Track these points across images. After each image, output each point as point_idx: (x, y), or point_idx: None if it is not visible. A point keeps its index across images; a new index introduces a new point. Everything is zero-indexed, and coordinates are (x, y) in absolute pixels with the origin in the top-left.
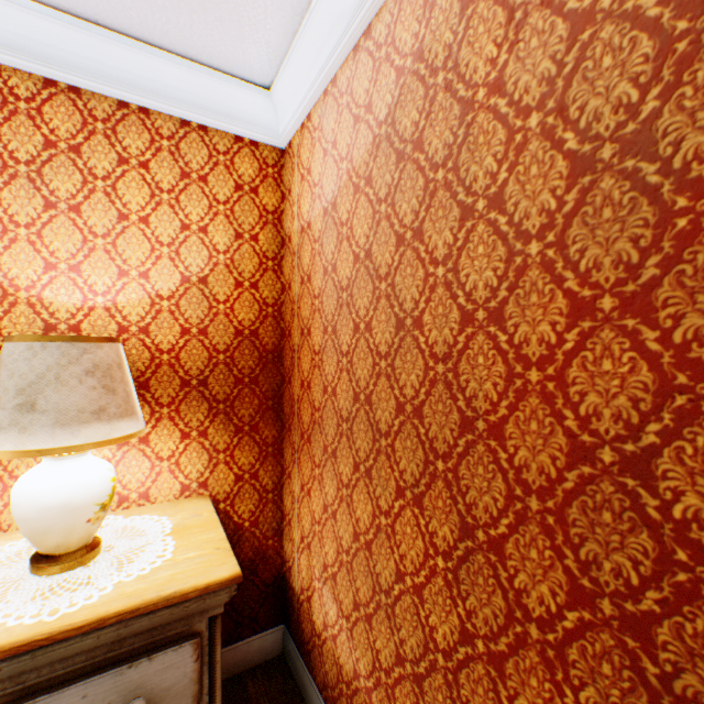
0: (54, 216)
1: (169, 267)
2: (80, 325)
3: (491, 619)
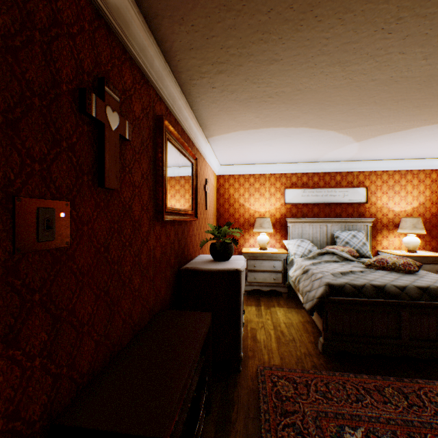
0: (394, 194)
1: (415, 201)
2: (399, 214)
3: None
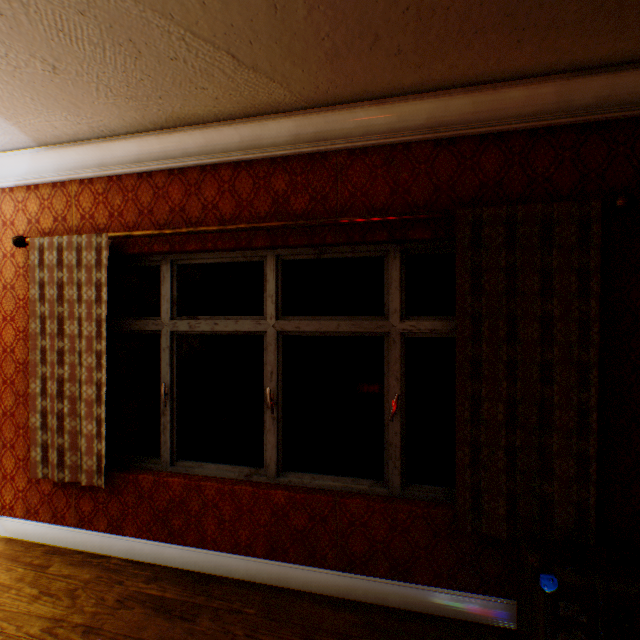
0: None
1: None
2: None
3: None
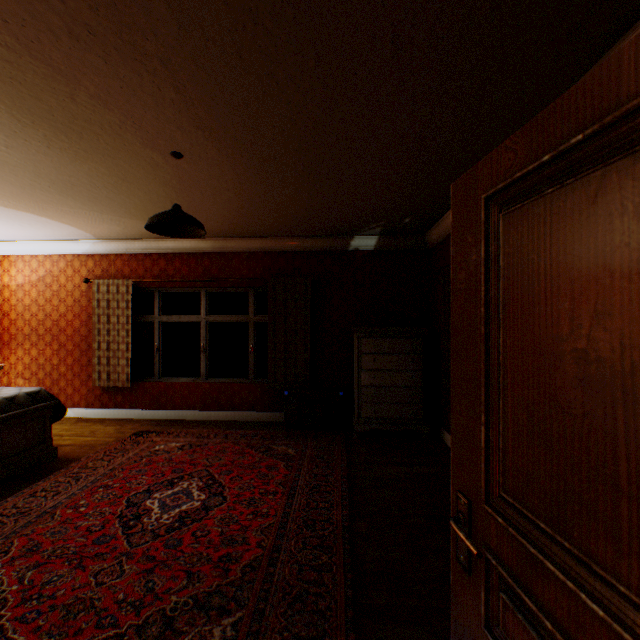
0: None
1: None
2: None
3: (65, 355)
